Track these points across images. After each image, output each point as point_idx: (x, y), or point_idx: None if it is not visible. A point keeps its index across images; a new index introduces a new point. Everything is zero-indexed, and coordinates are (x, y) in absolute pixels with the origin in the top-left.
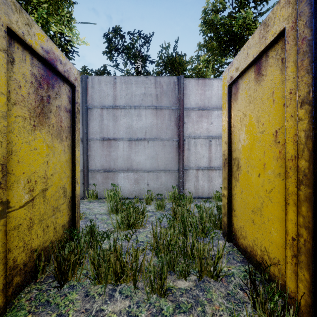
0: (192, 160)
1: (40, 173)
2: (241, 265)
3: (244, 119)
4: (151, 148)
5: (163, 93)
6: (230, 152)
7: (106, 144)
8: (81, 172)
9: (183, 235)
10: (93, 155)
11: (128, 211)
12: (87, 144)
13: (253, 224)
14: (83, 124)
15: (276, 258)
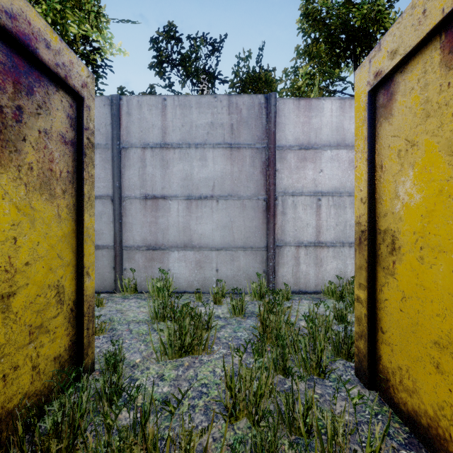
0: (289, 231)
1: None
2: None
3: (410, 151)
4: (222, 211)
5: (241, 123)
6: (372, 219)
7: (150, 206)
8: (112, 250)
9: (281, 371)
10: (130, 222)
11: (182, 323)
12: (121, 205)
13: (439, 371)
14: (114, 173)
15: None
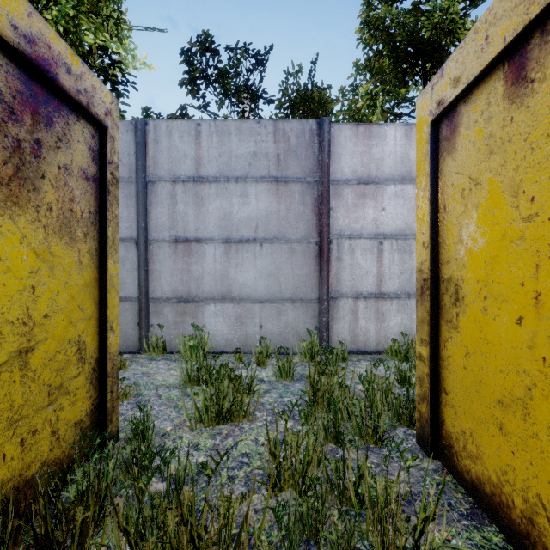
0: (345, 280)
1: (12, 314)
2: (471, 525)
3: (474, 190)
4: (267, 257)
5: (289, 152)
6: (435, 266)
7: (181, 250)
8: (136, 303)
9: (333, 439)
10: (158, 270)
11: (220, 386)
12: (147, 249)
13: (502, 432)
14: (139, 212)
15: None
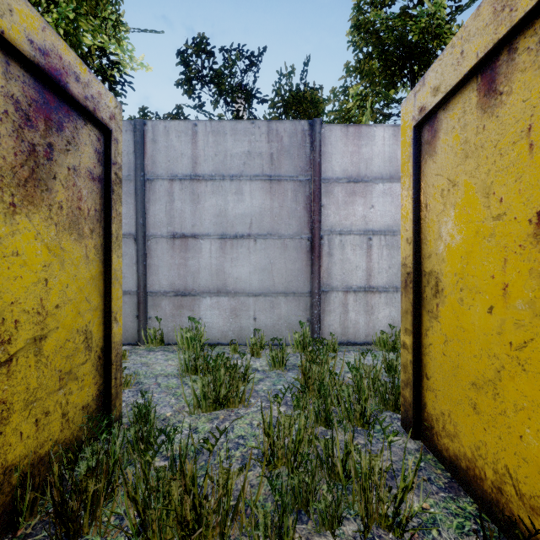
0: (336, 275)
1: (28, 304)
2: (448, 497)
3: (452, 191)
4: (261, 252)
5: (282, 152)
6: (417, 260)
7: (178, 246)
8: (135, 296)
9: (323, 423)
10: (156, 265)
11: (216, 374)
12: (145, 245)
13: (476, 411)
14: (138, 209)
15: (539, 498)
